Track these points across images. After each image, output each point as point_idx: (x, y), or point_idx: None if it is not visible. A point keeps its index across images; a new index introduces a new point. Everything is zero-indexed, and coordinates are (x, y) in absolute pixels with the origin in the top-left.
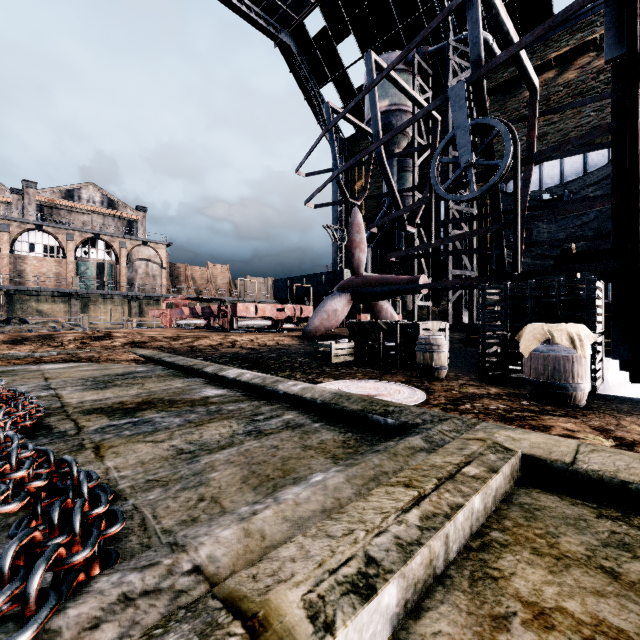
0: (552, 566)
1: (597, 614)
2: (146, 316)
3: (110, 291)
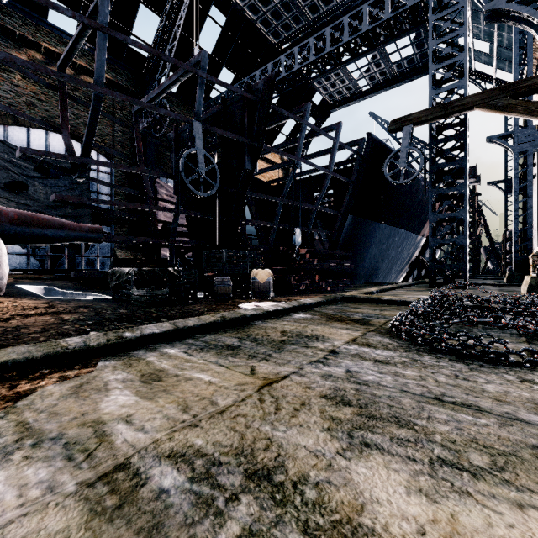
0: None
1: None
2: None
3: None
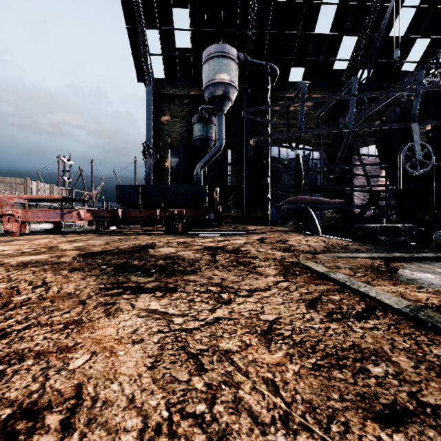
0: None
1: None
2: None
3: None
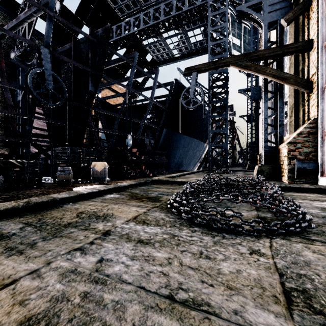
0: None
1: None
2: None
3: None
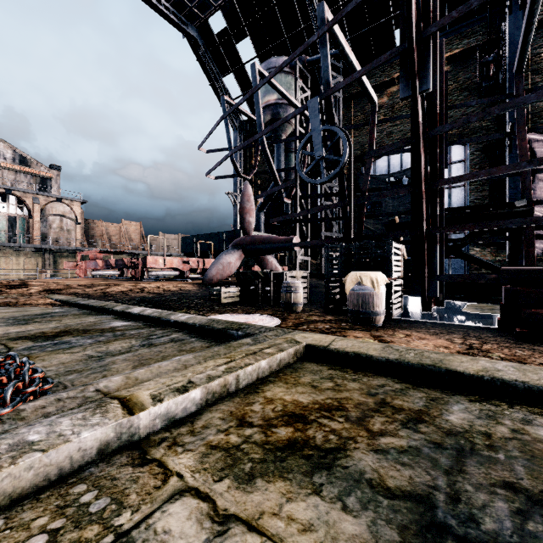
0: (289, 387)
1: (296, 398)
2: (60, 267)
3: (23, 244)
